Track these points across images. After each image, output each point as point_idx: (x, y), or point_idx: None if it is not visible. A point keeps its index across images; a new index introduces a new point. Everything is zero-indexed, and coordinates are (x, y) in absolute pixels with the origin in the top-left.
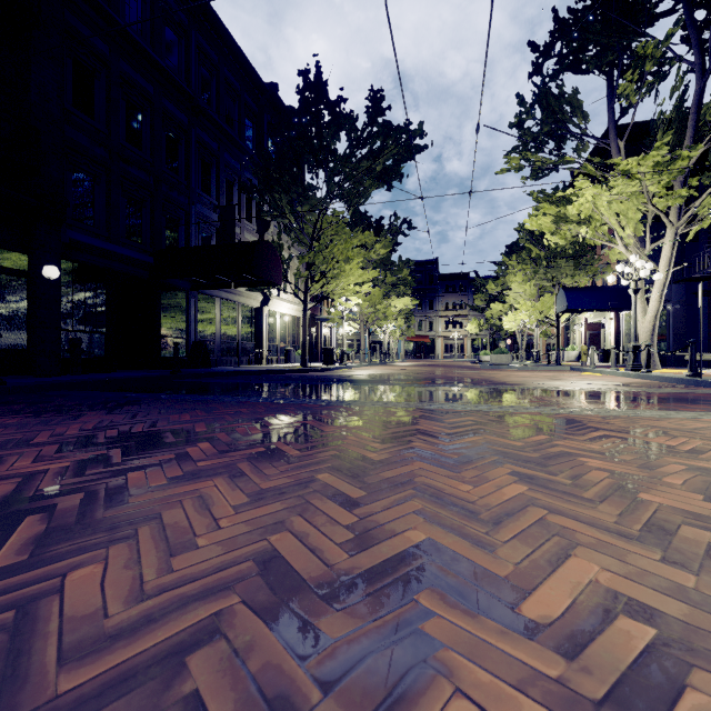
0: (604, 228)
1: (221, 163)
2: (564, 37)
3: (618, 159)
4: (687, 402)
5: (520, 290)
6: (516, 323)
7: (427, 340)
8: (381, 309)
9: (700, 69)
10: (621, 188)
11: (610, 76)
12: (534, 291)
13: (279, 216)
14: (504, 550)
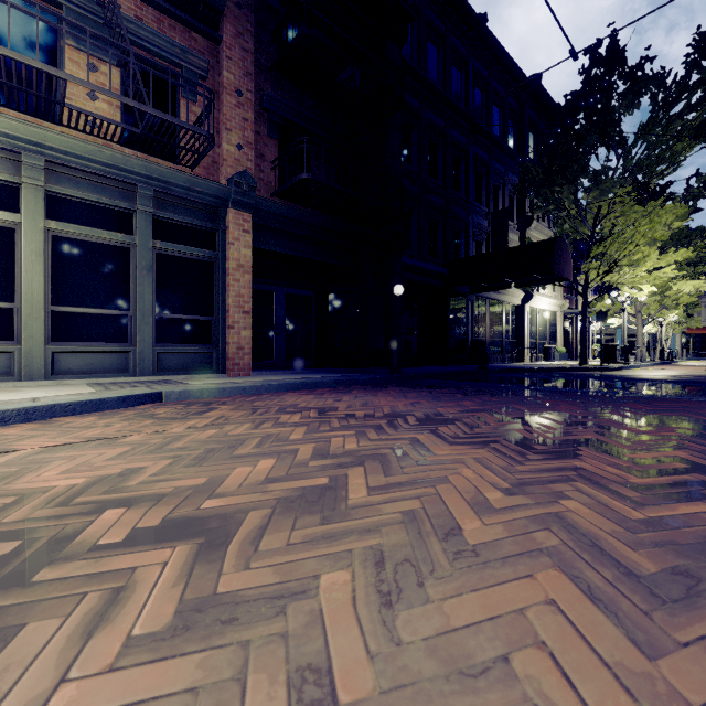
0: None
1: (490, 171)
2: None
3: None
4: None
5: None
6: None
7: None
8: (670, 295)
9: None
10: None
11: None
12: None
13: (555, 209)
14: None
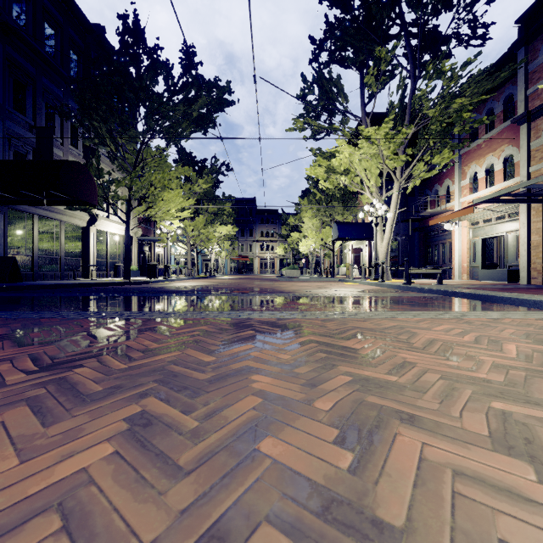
0: (358, 179)
1: (39, 86)
2: (332, 36)
3: (363, 127)
4: (395, 303)
5: (310, 223)
6: (307, 247)
7: (247, 259)
8: (204, 233)
9: (413, 75)
10: (366, 149)
11: (362, 72)
12: (319, 224)
13: (100, 143)
14: None
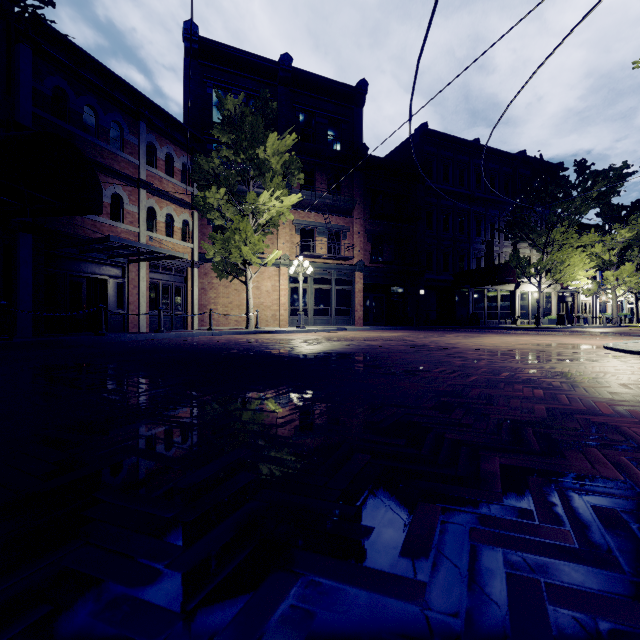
0: None
1: (487, 217)
2: None
3: None
4: None
5: None
6: None
7: None
8: (632, 280)
9: None
10: None
11: None
12: None
13: (520, 240)
14: (485, 335)
